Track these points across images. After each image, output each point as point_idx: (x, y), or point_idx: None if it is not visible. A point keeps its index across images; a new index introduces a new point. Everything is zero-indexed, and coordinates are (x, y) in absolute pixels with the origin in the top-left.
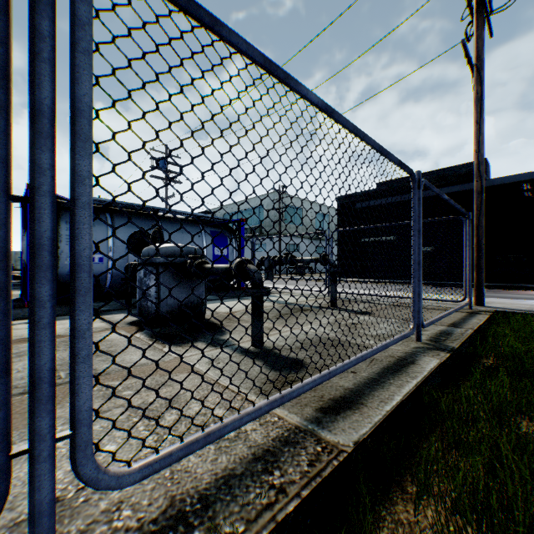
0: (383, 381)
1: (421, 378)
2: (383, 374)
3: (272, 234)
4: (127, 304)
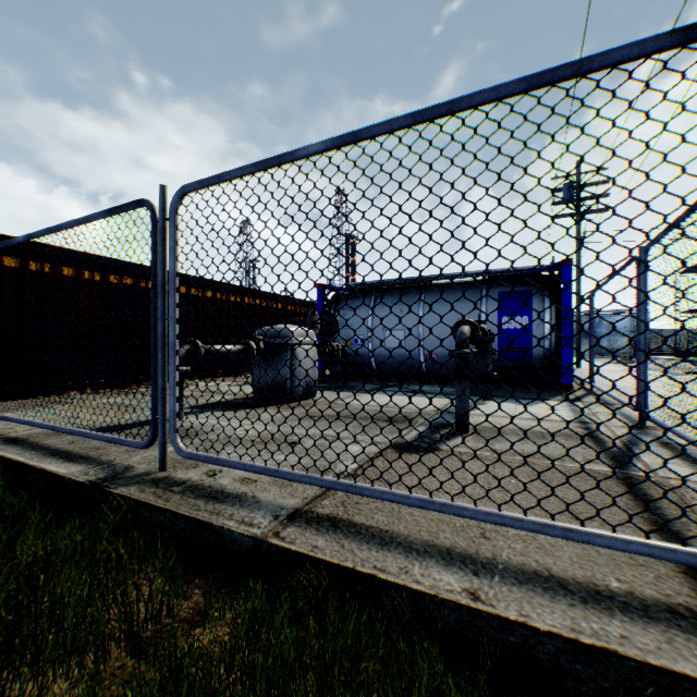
0: (38, 450)
1: (25, 461)
2: (55, 450)
3: None
4: (342, 384)
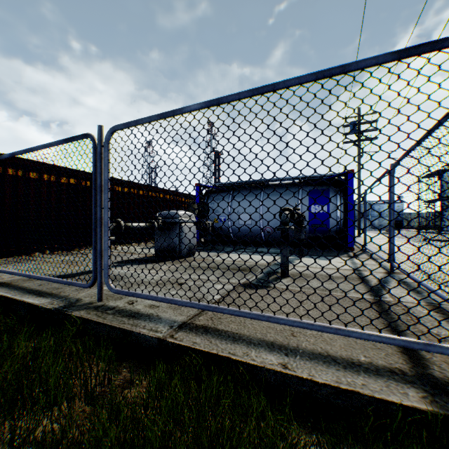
0: (19, 290)
1: (11, 296)
2: (30, 290)
3: None
4: (211, 247)
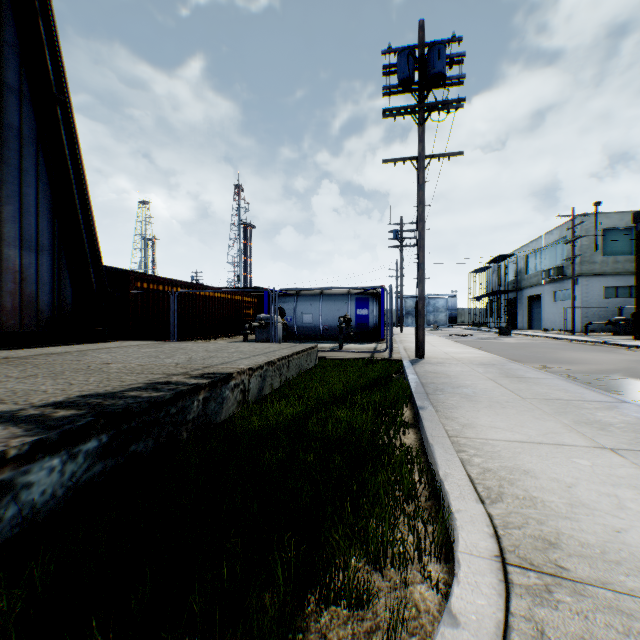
0: None
1: None
2: None
3: (574, 275)
4: (284, 341)
